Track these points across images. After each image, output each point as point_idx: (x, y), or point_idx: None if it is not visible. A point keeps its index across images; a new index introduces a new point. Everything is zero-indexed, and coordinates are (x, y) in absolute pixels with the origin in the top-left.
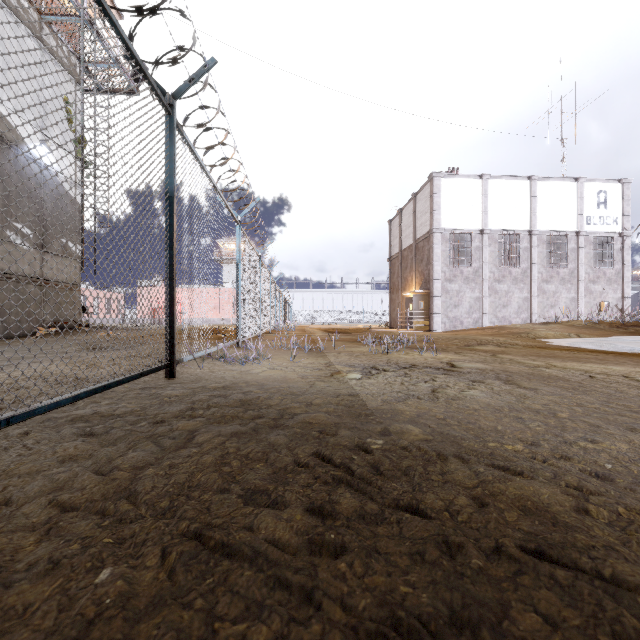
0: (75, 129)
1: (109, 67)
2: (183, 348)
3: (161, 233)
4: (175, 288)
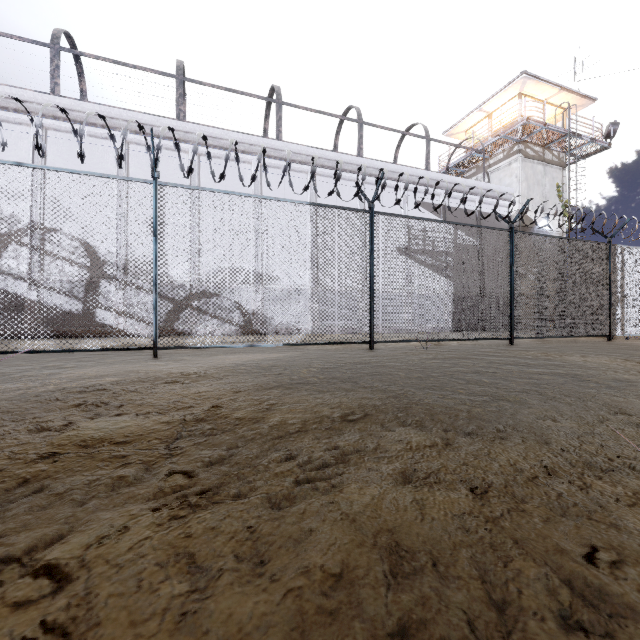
0: (562, 199)
1: (585, 161)
2: (617, 331)
3: (604, 290)
4: (611, 308)
